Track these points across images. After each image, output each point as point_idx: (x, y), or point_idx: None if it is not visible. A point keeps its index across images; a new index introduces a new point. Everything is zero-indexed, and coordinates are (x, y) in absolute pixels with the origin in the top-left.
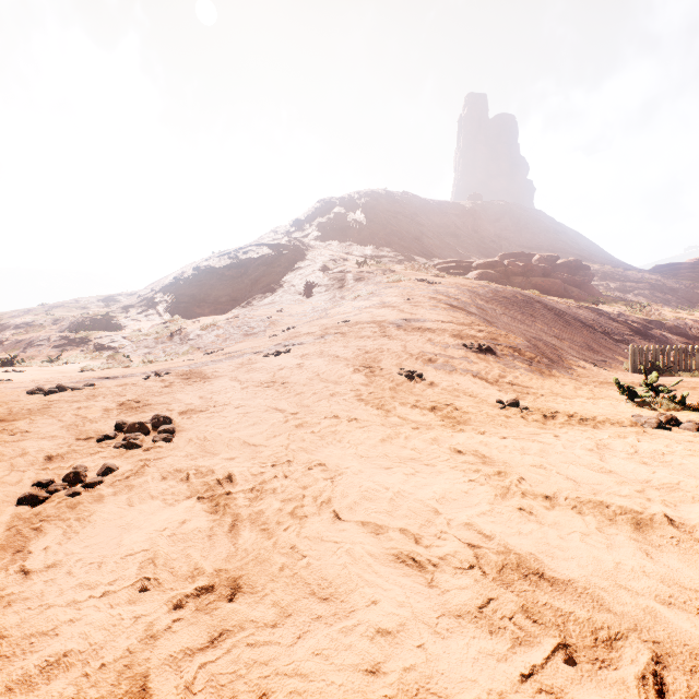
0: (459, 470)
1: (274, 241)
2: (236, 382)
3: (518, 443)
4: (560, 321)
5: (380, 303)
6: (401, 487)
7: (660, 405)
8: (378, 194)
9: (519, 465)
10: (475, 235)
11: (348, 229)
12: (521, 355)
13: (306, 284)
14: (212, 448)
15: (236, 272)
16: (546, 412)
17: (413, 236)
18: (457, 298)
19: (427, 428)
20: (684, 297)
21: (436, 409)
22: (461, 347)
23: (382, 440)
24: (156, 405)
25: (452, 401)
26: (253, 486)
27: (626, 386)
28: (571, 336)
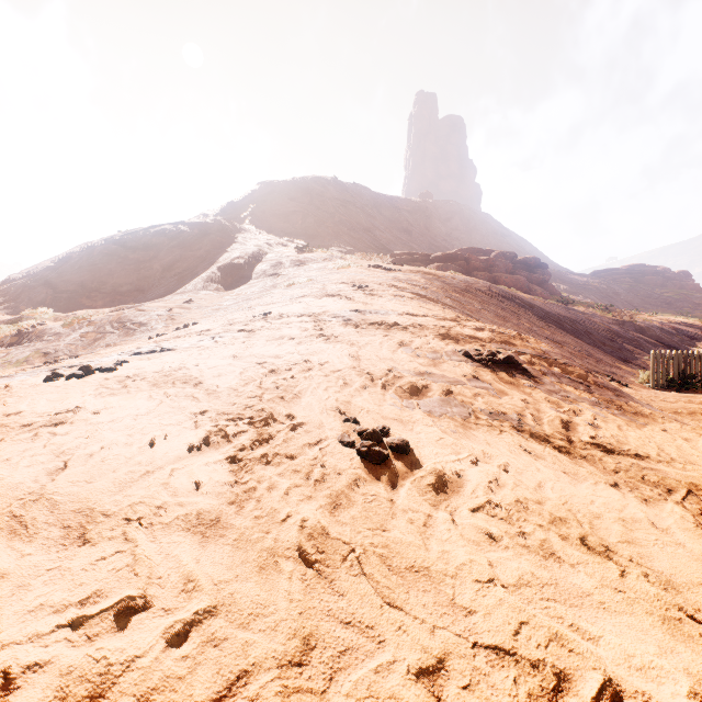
0: None
1: (196, 220)
2: None
3: None
4: (545, 320)
5: (322, 290)
6: None
7: None
8: (326, 181)
9: None
10: (427, 233)
11: (291, 215)
12: (564, 372)
13: (230, 270)
14: None
15: (143, 255)
16: None
17: (364, 227)
18: (424, 287)
19: None
20: (626, 301)
21: None
22: (462, 358)
23: None
24: None
25: (567, 617)
26: None
27: None
28: (564, 339)
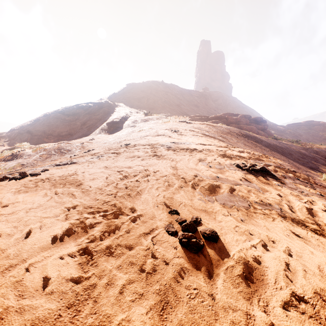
0: None
1: (97, 101)
2: None
3: None
4: (269, 147)
5: (156, 133)
6: None
7: None
8: (158, 83)
9: None
10: (206, 106)
11: (142, 99)
12: (295, 176)
13: (112, 124)
14: None
15: (72, 118)
16: None
17: (176, 104)
18: (207, 131)
19: None
20: (305, 138)
21: None
22: (236, 168)
23: None
24: None
25: None
26: None
27: None
28: (280, 157)
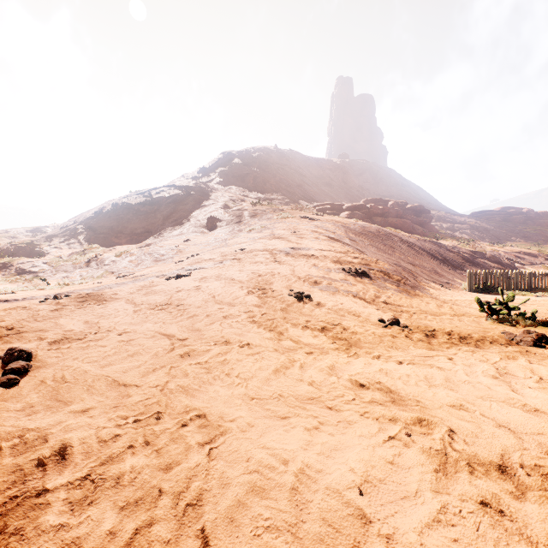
0: (371, 417)
1: (183, 184)
2: (130, 305)
3: (419, 371)
4: (413, 251)
5: (271, 234)
6: (304, 459)
7: (516, 321)
8: (269, 150)
9: (436, 406)
10: (344, 185)
11: (245, 177)
12: (390, 278)
13: (209, 219)
14: (66, 393)
15: (150, 208)
16: (425, 330)
17: (297, 184)
18: (333, 232)
19: (321, 352)
20: (494, 235)
21: (326, 329)
22: (341, 271)
23: (276, 371)
24: (29, 333)
25: (339, 320)
26: (88, 472)
27: (488, 304)
28: (422, 263)
